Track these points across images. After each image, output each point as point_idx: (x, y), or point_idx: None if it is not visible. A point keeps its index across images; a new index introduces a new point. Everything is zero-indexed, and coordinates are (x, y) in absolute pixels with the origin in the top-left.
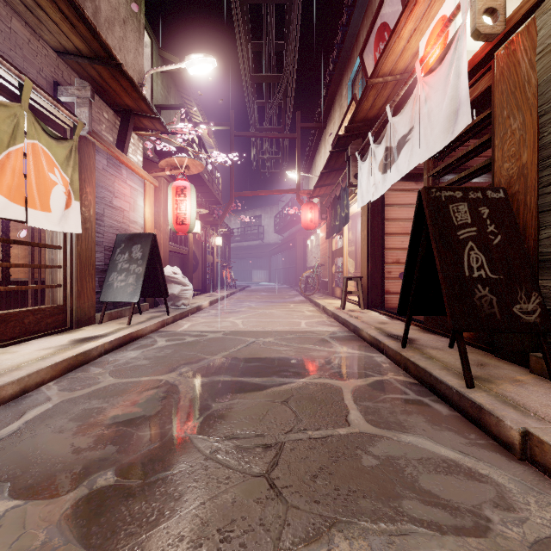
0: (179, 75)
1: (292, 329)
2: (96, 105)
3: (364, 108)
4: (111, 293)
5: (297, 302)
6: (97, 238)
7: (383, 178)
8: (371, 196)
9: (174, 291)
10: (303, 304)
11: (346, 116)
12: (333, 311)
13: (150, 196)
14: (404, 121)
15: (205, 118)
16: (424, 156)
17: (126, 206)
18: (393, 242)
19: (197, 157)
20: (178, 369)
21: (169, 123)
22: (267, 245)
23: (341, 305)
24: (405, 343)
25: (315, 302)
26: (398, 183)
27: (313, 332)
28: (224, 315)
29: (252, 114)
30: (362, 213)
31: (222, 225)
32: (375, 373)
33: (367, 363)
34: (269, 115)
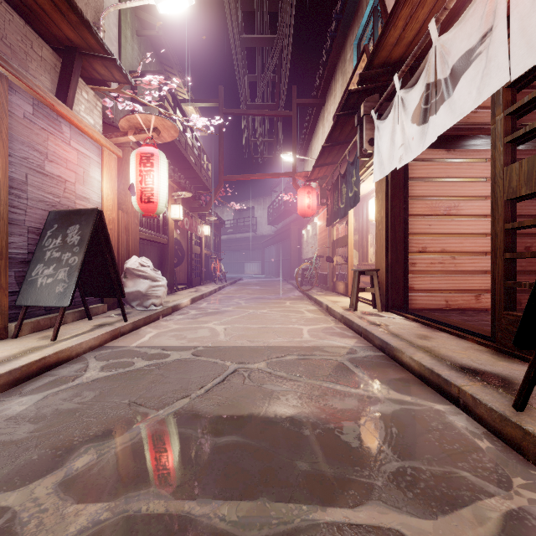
0: (159, 41)
1: (291, 342)
2: (19, 31)
3: (389, 41)
4: (32, 293)
5: (293, 299)
6: (13, 214)
7: (421, 131)
8: (397, 162)
9: (140, 288)
10: (301, 301)
11: (353, 77)
12: (343, 313)
13: (110, 168)
14: (467, 30)
15: (191, 96)
16: (520, 65)
17: (69, 175)
18: (417, 225)
19: (181, 136)
20: (69, 461)
21: (133, 74)
22: (260, 237)
23: (350, 305)
24: (524, 403)
25: (315, 299)
26: (424, 151)
27: (323, 349)
28: (204, 318)
29: (242, 85)
30: (377, 189)
31: (211, 214)
32: (483, 477)
33: (444, 437)
34: (262, 89)
